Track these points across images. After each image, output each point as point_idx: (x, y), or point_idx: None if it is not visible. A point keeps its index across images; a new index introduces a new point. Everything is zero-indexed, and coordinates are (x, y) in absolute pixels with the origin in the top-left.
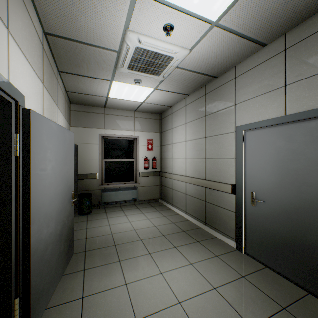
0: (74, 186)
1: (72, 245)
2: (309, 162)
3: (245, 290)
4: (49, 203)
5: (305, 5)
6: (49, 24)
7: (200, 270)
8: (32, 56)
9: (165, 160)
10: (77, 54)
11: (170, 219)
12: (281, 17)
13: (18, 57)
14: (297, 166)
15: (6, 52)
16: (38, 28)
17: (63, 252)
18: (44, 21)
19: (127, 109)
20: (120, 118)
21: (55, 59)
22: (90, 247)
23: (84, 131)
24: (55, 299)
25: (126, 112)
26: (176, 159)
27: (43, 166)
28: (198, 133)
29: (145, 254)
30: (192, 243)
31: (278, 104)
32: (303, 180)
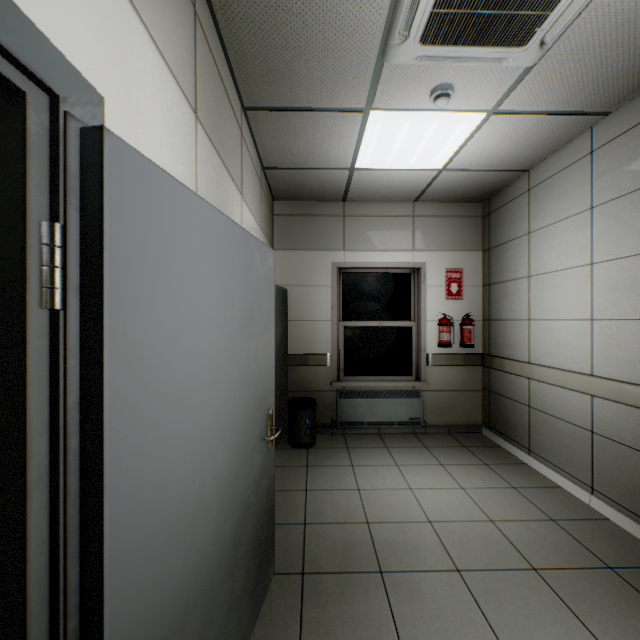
0: (280, 381)
1: (270, 553)
2: None
3: None
4: (193, 468)
5: None
6: None
7: None
8: (150, 3)
9: (500, 325)
10: (281, 31)
11: (535, 504)
12: None
13: None
14: None
15: None
16: None
17: (243, 591)
18: None
19: (397, 198)
20: (380, 222)
21: (232, 69)
22: (313, 560)
23: (301, 258)
24: None
25: (393, 205)
26: (546, 322)
27: (170, 348)
28: None
29: None
30: None
31: None
32: None
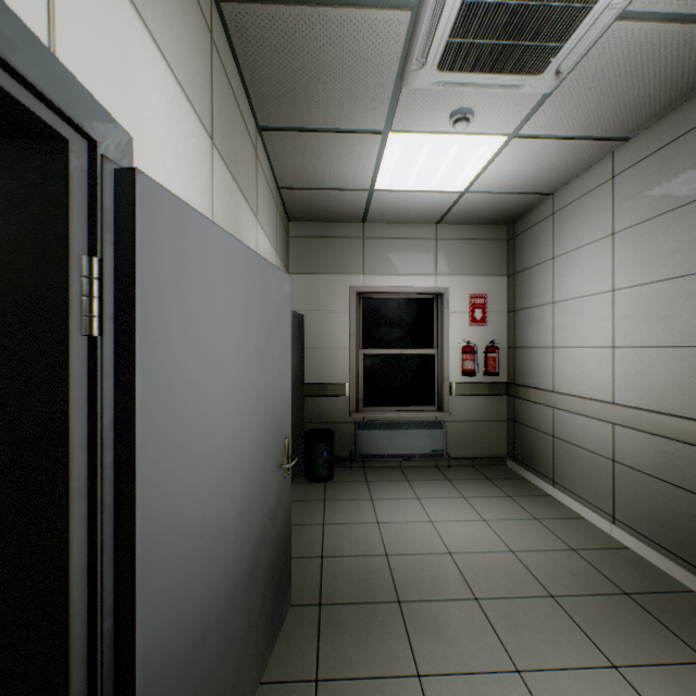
0: (296, 412)
1: (287, 584)
2: None
3: None
4: (213, 489)
5: None
6: None
7: None
8: (171, 37)
9: (525, 352)
10: (297, 55)
11: (556, 535)
12: None
13: None
14: None
15: None
16: None
17: (259, 617)
18: None
19: (419, 220)
20: (401, 245)
21: (248, 89)
22: (330, 592)
23: (318, 283)
24: None
25: (415, 227)
26: (570, 350)
27: (193, 372)
28: (675, 260)
29: (503, 670)
30: (684, 666)
31: None
32: None
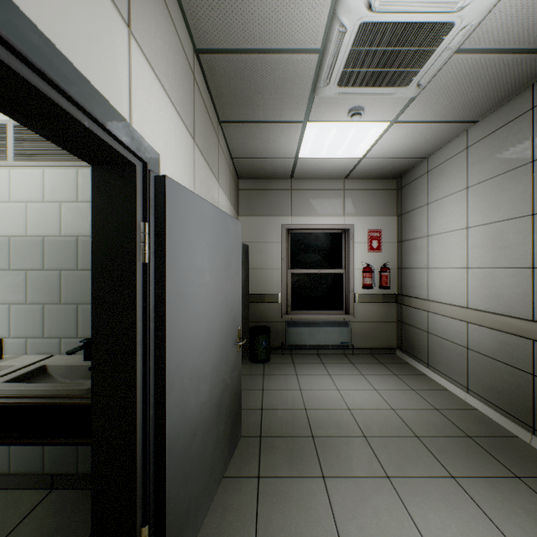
0: (243, 314)
1: (239, 421)
2: None
3: None
4: (199, 350)
5: None
6: (202, 29)
7: None
8: (175, 89)
9: (409, 272)
10: (246, 80)
11: (426, 400)
12: None
13: (148, 84)
14: None
15: (124, 70)
16: (184, 42)
17: (223, 435)
18: (194, 26)
19: (331, 176)
20: (318, 194)
21: (213, 100)
22: (267, 430)
23: (259, 222)
24: (209, 528)
25: (328, 181)
26: (439, 270)
27: (190, 282)
28: (506, 208)
29: (378, 476)
30: (500, 478)
31: None
32: None
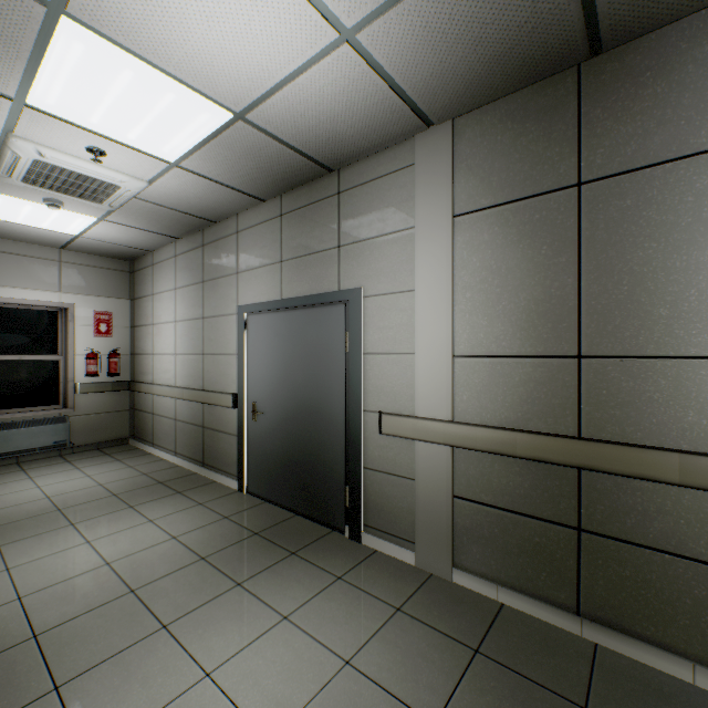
0: None
1: None
2: (297, 358)
3: (219, 529)
4: None
5: (283, 176)
6: None
7: (164, 524)
8: None
9: (140, 358)
10: None
11: (140, 470)
12: (264, 180)
13: None
14: (290, 363)
15: None
16: None
17: None
18: None
19: (41, 243)
20: (20, 261)
21: None
22: None
23: None
24: None
25: (37, 247)
26: (161, 356)
27: None
28: (194, 310)
29: (64, 527)
30: (167, 496)
31: (276, 284)
32: (293, 381)
